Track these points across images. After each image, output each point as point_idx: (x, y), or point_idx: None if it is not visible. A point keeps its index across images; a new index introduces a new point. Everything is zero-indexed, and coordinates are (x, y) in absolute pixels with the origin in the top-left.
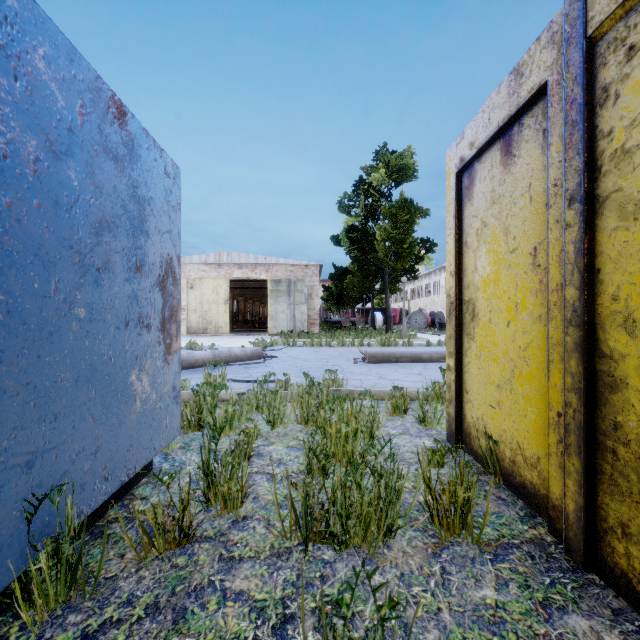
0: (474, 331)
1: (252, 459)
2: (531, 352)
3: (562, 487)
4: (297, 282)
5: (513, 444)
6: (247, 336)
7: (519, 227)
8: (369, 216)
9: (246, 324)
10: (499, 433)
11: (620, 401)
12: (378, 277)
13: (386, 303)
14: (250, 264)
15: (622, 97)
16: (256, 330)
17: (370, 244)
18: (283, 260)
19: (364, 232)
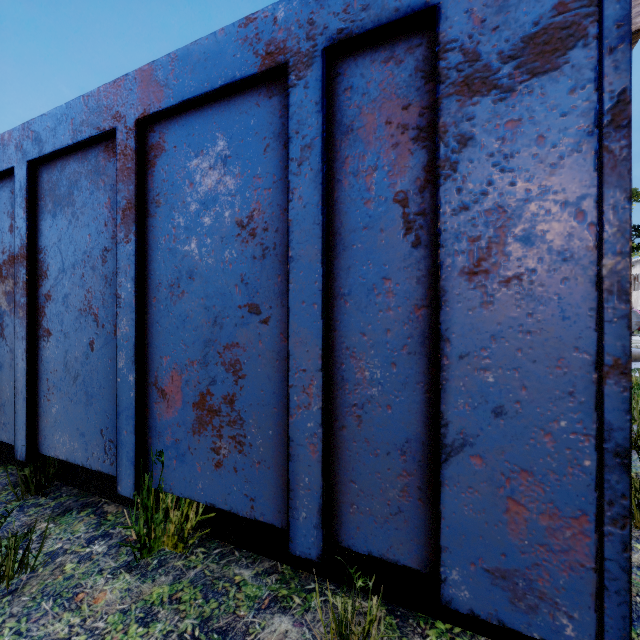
0: None
1: None
2: None
3: None
4: None
5: None
6: None
7: None
8: None
9: None
10: None
11: None
12: None
13: None
14: None
15: None
16: None
17: None
18: None
19: None
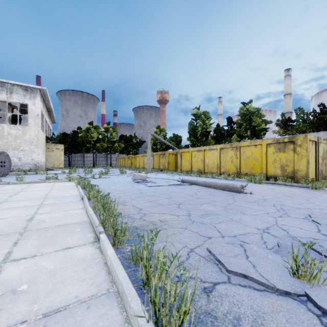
0: (309, 165)
1: None
2: (314, 167)
3: (317, 178)
4: None
5: (312, 177)
6: None
7: (313, 153)
8: None
9: None
10: (311, 177)
11: (319, 169)
12: None
13: None
14: None
15: (319, 148)
16: None
17: None
18: None
19: None
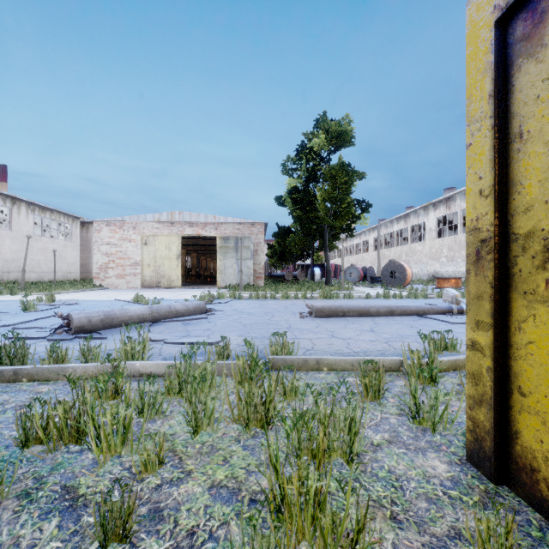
0: None
1: (137, 533)
2: None
3: None
4: (244, 239)
5: None
6: (197, 289)
7: None
8: (310, 178)
9: (199, 278)
10: None
11: None
12: (317, 236)
13: (326, 258)
14: (200, 222)
15: None
16: (207, 283)
17: (311, 204)
18: (231, 219)
19: (306, 193)
